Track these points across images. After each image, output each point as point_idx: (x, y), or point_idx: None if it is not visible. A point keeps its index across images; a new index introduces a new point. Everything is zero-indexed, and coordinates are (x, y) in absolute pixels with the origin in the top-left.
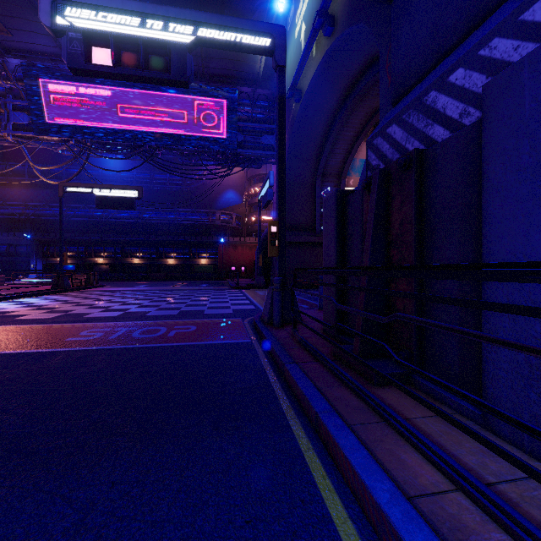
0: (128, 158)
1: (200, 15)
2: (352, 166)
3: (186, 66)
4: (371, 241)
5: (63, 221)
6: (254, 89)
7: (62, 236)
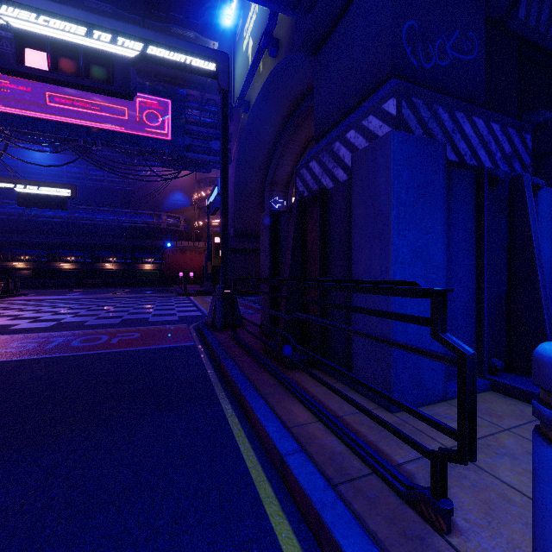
0: (58, 152)
1: (145, 32)
2: None
3: (130, 80)
4: (291, 257)
5: None
6: (202, 93)
7: None
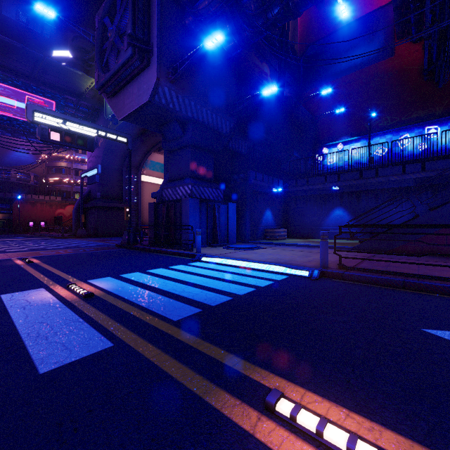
0: None
1: (99, 126)
2: (145, 163)
3: (93, 145)
4: (165, 219)
5: None
6: (78, 100)
7: None
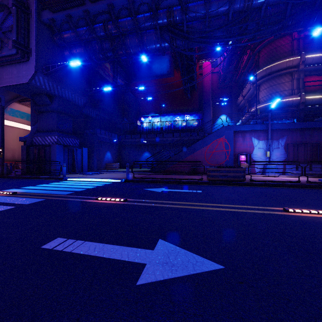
0: None
1: None
2: (5, 109)
3: None
4: (37, 157)
5: None
6: None
7: None
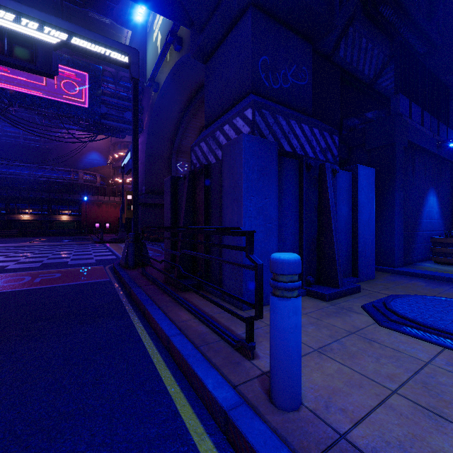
0: None
1: (65, 24)
2: None
3: (51, 62)
4: (184, 211)
5: None
6: (117, 70)
7: None
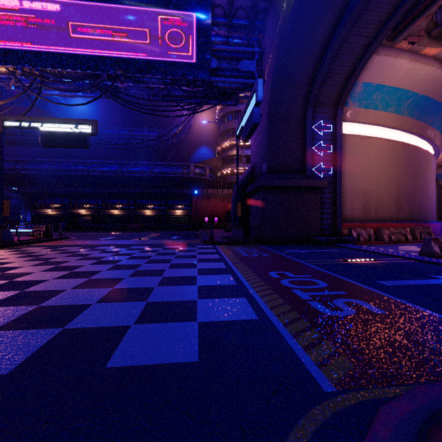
0: (84, 90)
1: None
2: (351, 92)
3: None
4: None
5: (50, 176)
6: None
7: (3, 180)
